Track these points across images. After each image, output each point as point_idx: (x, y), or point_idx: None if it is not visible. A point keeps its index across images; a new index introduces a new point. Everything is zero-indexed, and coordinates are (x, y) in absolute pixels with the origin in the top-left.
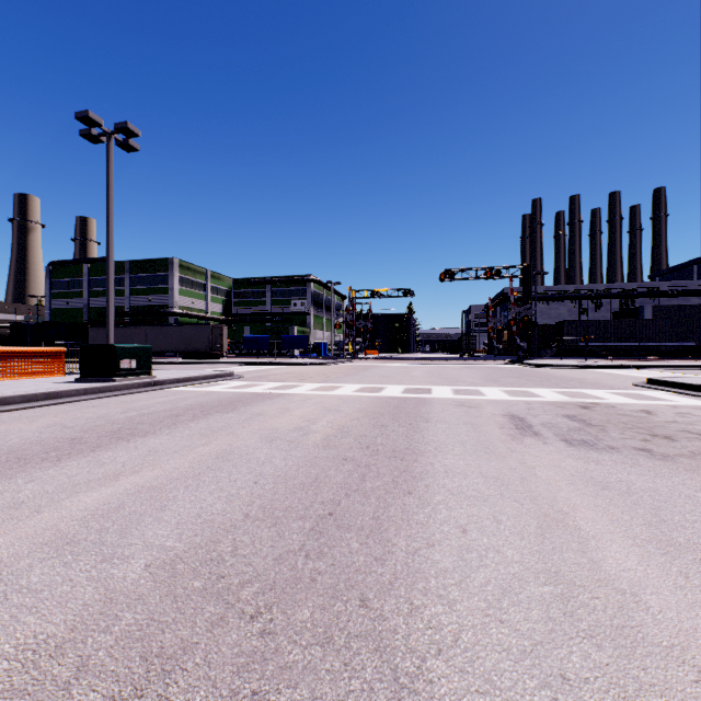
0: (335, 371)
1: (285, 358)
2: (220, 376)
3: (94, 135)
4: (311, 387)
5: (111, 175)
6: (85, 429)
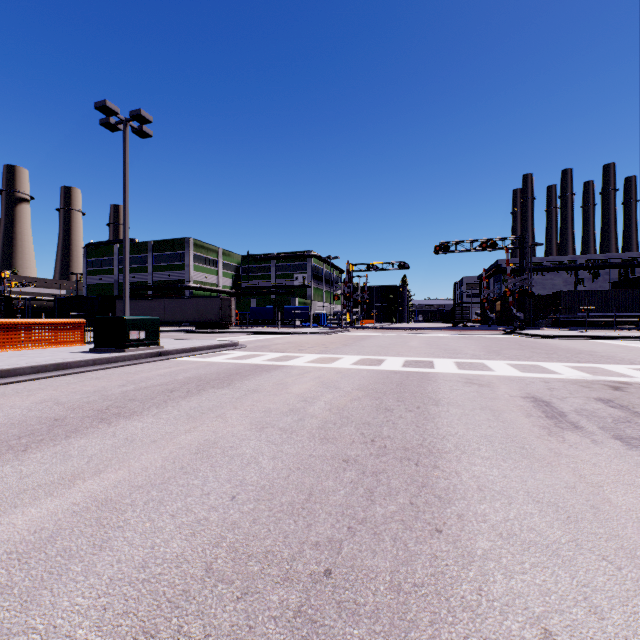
0: (334, 341)
1: (287, 328)
2: (224, 346)
3: (112, 123)
4: (310, 358)
5: (126, 160)
6: (75, 407)
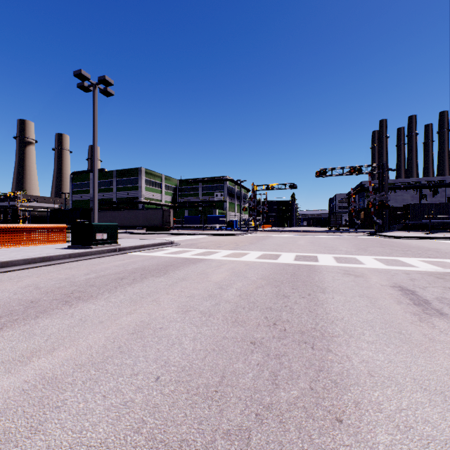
0: (243, 240)
1: (210, 230)
2: (164, 244)
3: (86, 86)
4: (225, 253)
5: (96, 112)
6: (48, 291)
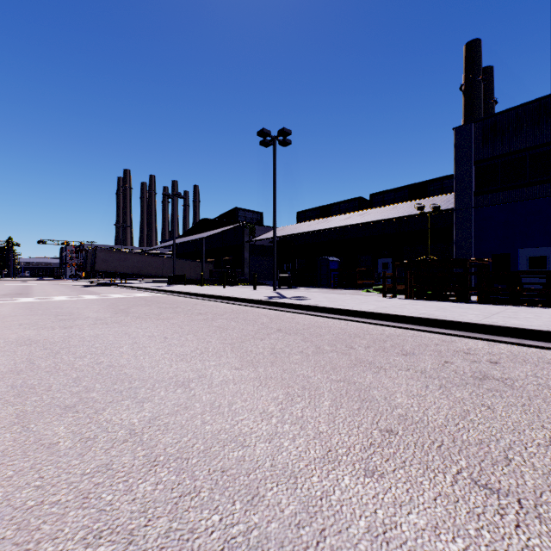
0: None
1: None
2: None
3: None
4: None
5: None
6: None
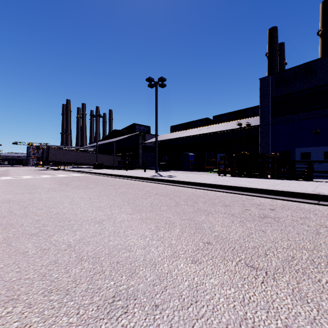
0: None
1: None
2: None
3: None
4: None
5: None
6: None
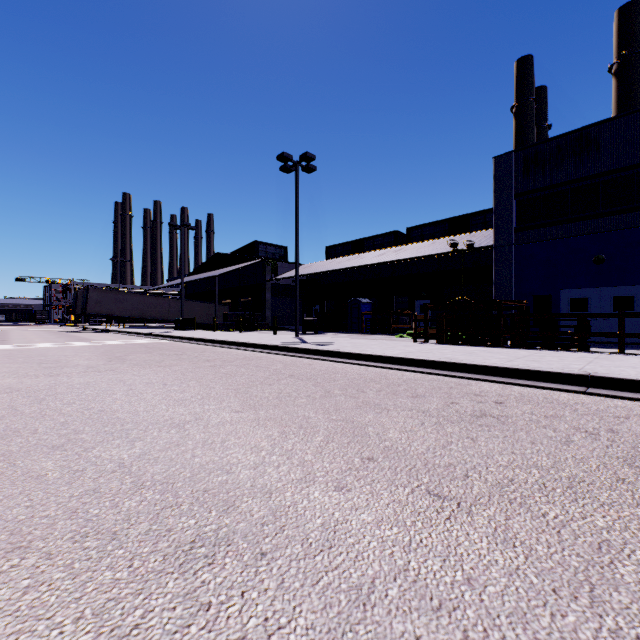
0: None
1: None
2: None
3: None
4: None
5: None
6: None
